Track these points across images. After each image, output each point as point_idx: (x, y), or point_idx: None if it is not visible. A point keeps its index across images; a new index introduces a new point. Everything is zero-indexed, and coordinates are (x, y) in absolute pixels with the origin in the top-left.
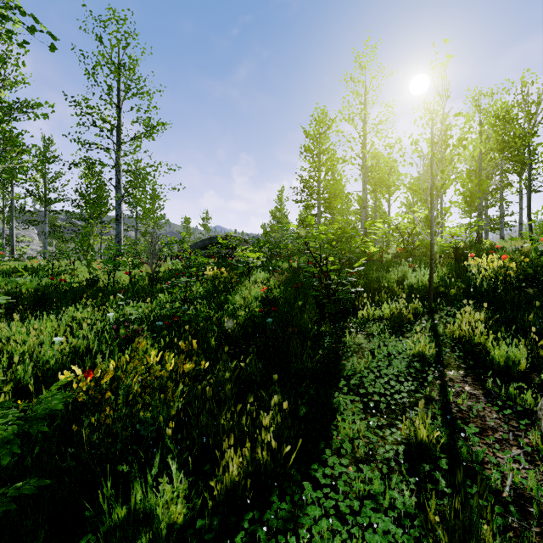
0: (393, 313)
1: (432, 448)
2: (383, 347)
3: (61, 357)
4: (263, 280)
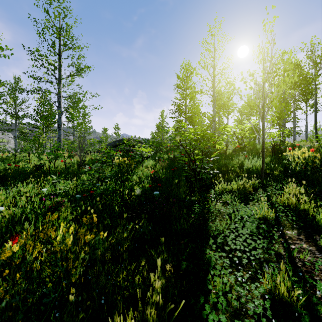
0: (239, 187)
1: (293, 303)
2: (237, 212)
3: None
4: (151, 165)
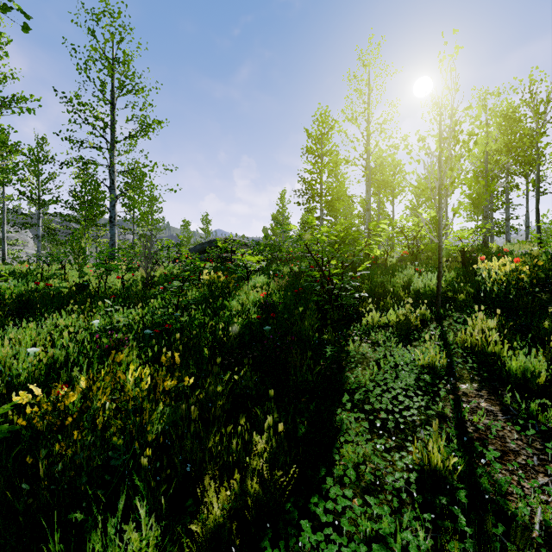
0: (399, 320)
1: (448, 476)
2: (390, 357)
3: (33, 370)
4: (263, 285)
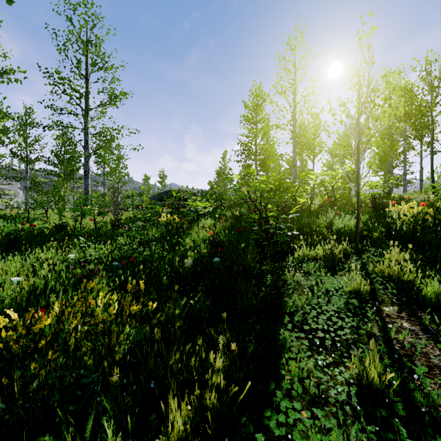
0: (325, 253)
1: (384, 390)
2: (321, 284)
3: (16, 297)
4: (210, 226)
